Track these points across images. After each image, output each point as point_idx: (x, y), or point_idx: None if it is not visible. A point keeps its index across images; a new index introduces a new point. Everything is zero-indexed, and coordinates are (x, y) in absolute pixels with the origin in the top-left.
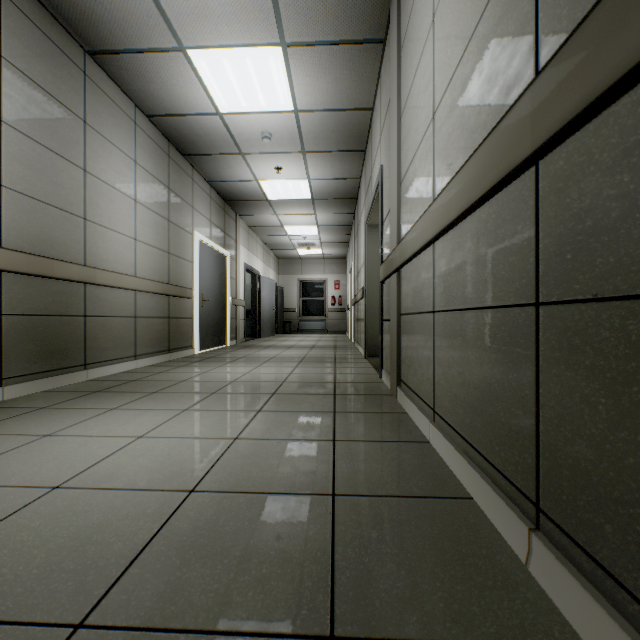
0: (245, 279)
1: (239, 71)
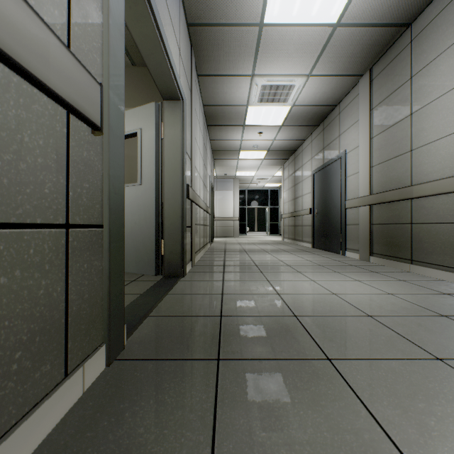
0: None
1: (309, 2)
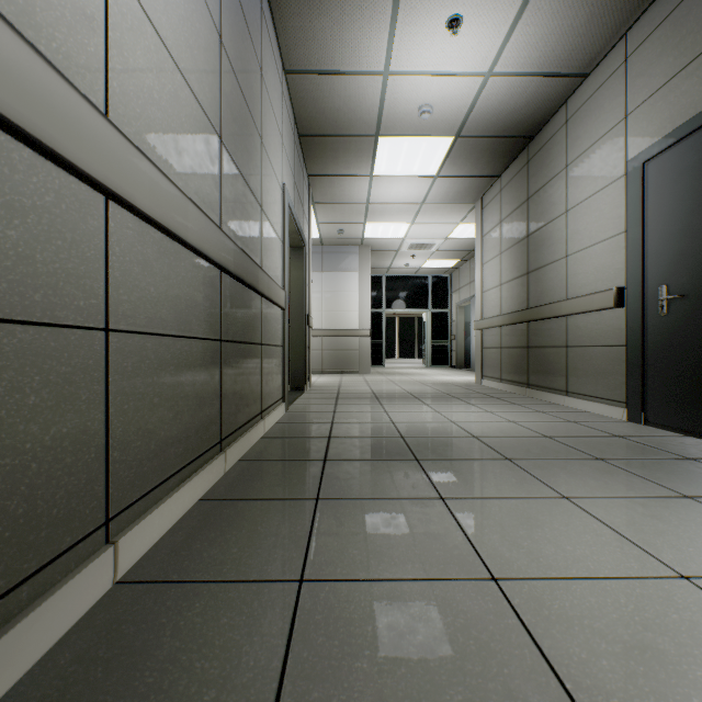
0: None
1: None
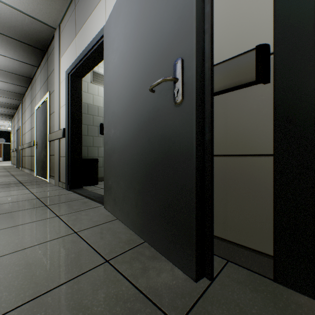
0: (67, 95)
1: None
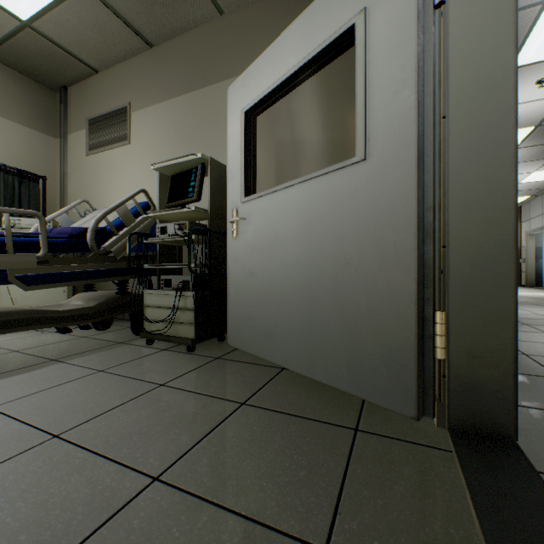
0: None
1: None
